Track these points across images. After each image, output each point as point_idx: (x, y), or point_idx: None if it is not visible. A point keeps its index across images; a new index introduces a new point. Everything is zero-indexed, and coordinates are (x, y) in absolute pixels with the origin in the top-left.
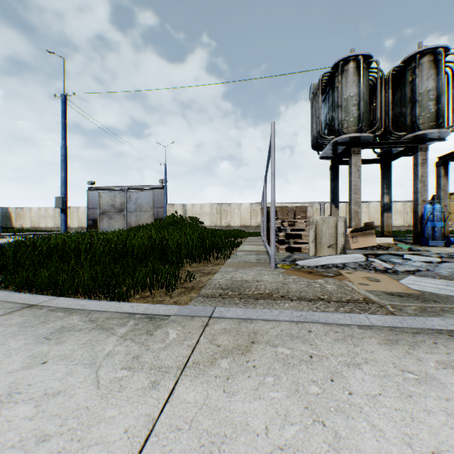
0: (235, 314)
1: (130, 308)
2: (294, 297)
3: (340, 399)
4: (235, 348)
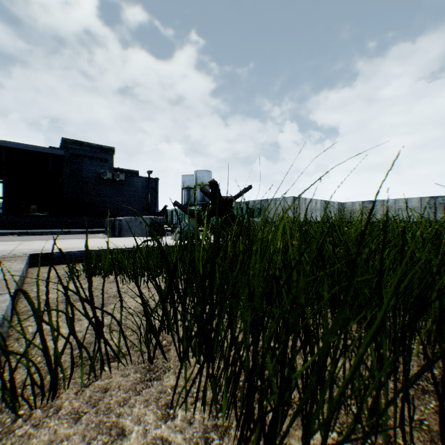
0: None
1: (65, 250)
2: None
3: None
4: None
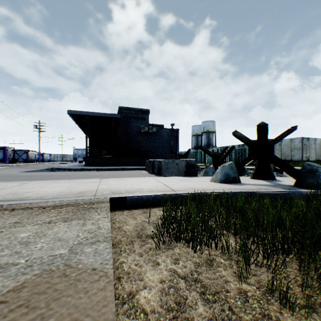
0: (84, 197)
1: (133, 194)
2: (35, 208)
3: (63, 191)
4: (84, 192)
